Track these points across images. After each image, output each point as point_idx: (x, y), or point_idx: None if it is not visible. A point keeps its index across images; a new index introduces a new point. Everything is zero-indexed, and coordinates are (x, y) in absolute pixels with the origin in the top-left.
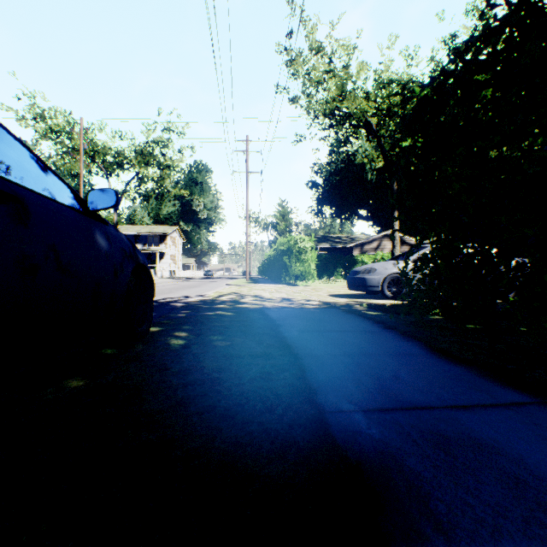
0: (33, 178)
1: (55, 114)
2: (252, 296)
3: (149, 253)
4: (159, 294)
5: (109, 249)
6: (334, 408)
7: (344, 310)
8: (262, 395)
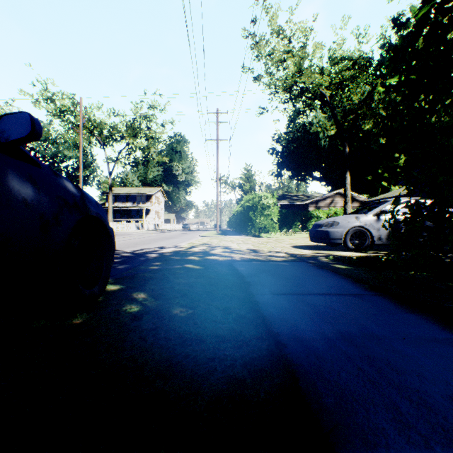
0: None
1: (62, 96)
2: (221, 247)
3: (138, 210)
4: (139, 245)
5: (33, 195)
6: None
7: (313, 264)
8: None
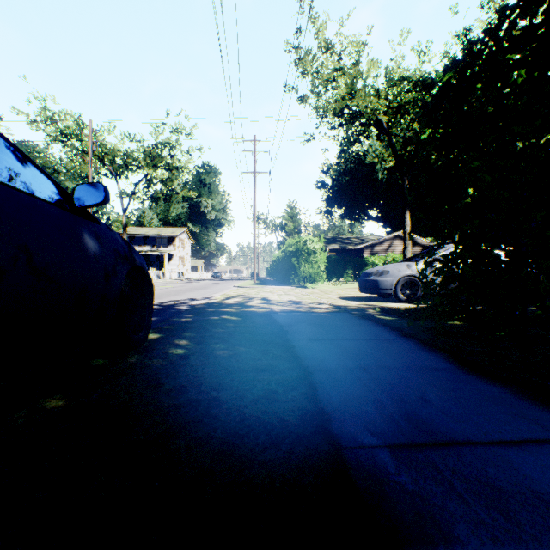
0: (6, 169)
1: (65, 116)
2: (260, 298)
3: (158, 255)
4: (165, 296)
5: (99, 250)
6: (353, 441)
7: (356, 315)
8: (266, 422)
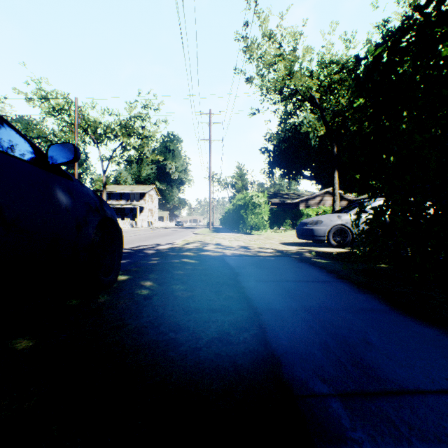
0: None
1: (57, 95)
2: (214, 244)
3: (132, 207)
4: (136, 242)
5: (71, 203)
6: (304, 389)
7: (296, 258)
8: (220, 366)
